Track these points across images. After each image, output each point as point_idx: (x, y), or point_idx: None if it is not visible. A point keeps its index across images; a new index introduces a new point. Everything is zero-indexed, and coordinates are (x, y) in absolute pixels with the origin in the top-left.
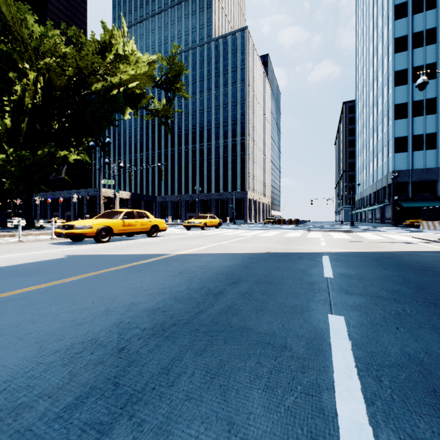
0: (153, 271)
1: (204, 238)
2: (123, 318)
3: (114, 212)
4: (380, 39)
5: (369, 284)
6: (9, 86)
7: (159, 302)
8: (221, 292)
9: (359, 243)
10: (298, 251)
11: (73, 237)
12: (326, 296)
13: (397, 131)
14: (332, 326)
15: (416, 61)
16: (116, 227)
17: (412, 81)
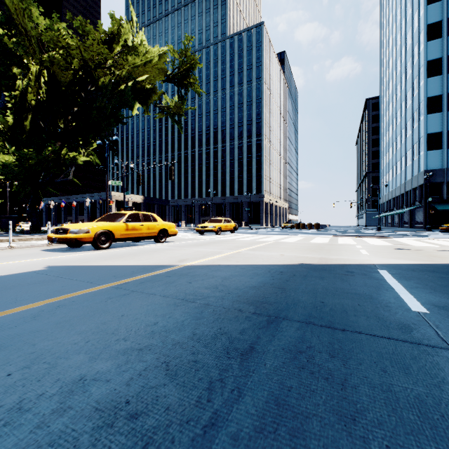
0: (146, 295)
1: (219, 245)
2: (30, 447)
3: (117, 214)
4: (409, 27)
5: None
6: (13, 83)
7: (134, 377)
8: (253, 348)
9: (408, 251)
10: (339, 262)
11: (67, 243)
12: None
13: (429, 127)
14: None
15: None
16: (118, 231)
17: (447, 71)
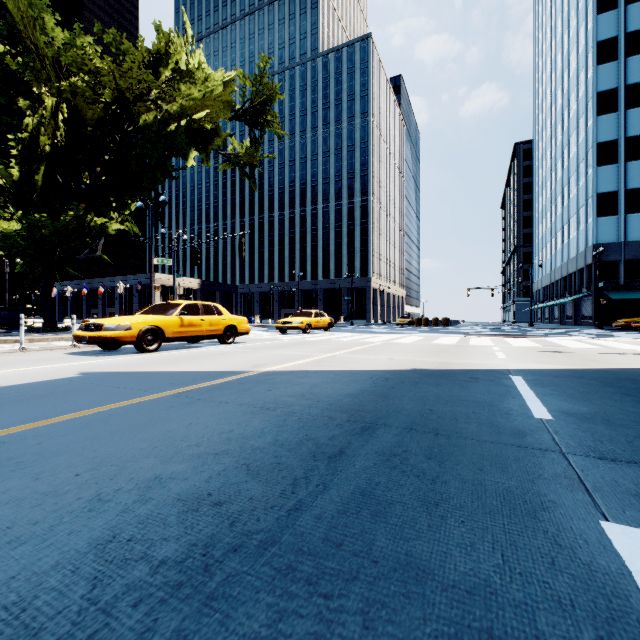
0: (216, 404)
1: (307, 346)
2: (121, 525)
3: (167, 304)
4: (574, 45)
5: (635, 435)
6: (18, 121)
7: (214, 476)
8: (342, 452)
9: (559, 353)
10: (464, 367)
11: (102, 343)
12: (565, 466)
13: (600, 184)
14: (634, 566)
15: (631, 76)
16: (170, 327)
17: (625, 106)
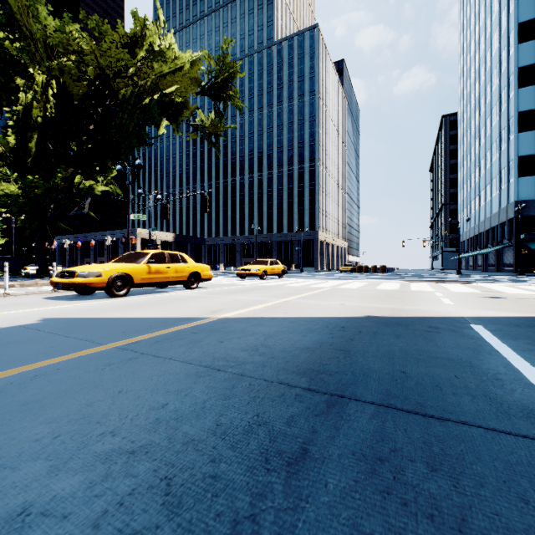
0: (160, 361)
1: (263, 291)
2: None
3: (137, 253)
4: (496, 28)
5: None
6: (16, 97)
7: (110, 509)
8: (306, 452)
9: (503, 299)
10: (417, 314)
11: (74, 289)
12: None
13: (521, 148)
14: None
15: None
16: (138, 274)
17: None
